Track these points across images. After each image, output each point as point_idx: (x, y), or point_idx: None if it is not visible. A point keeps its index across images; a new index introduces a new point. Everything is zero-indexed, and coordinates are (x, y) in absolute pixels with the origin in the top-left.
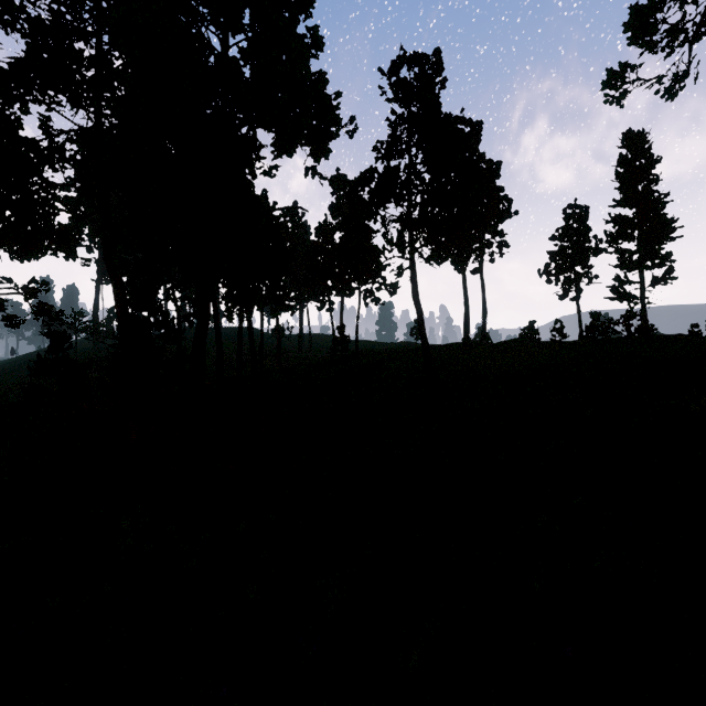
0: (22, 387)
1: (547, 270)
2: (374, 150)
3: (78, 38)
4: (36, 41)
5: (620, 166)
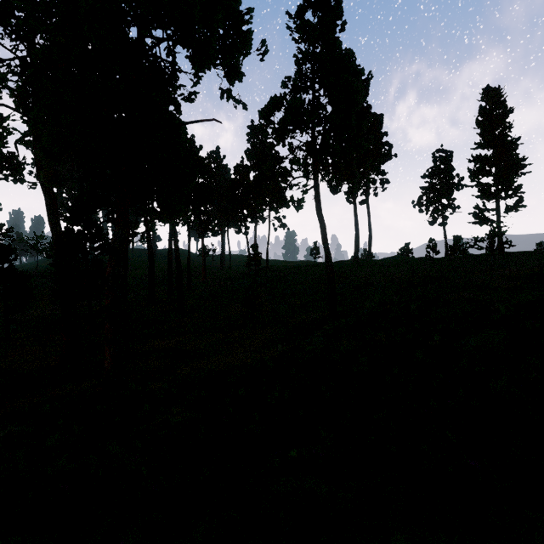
0: None
1: (420, 202)
2: (282, 85)
3: None
4: None
5: (480, 115)
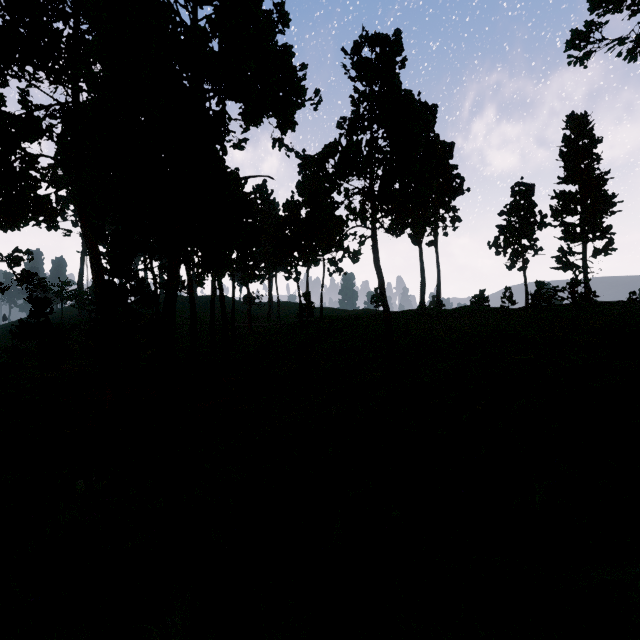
0: (4, 350)
1: (496, 243)
2: (338, 126)
3: (57, 18)
4: (13, 15)
5: (564, 145)
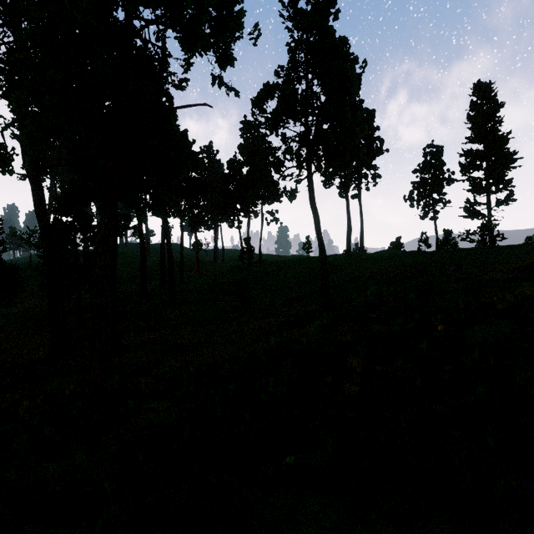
0: None
1: (411, 196)
2: (275, 74)
3: None
4: None
5: (471, 110)
